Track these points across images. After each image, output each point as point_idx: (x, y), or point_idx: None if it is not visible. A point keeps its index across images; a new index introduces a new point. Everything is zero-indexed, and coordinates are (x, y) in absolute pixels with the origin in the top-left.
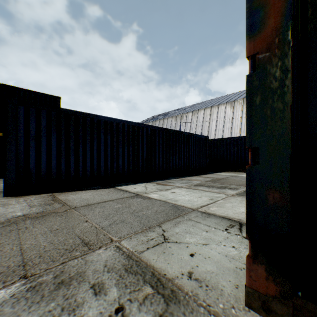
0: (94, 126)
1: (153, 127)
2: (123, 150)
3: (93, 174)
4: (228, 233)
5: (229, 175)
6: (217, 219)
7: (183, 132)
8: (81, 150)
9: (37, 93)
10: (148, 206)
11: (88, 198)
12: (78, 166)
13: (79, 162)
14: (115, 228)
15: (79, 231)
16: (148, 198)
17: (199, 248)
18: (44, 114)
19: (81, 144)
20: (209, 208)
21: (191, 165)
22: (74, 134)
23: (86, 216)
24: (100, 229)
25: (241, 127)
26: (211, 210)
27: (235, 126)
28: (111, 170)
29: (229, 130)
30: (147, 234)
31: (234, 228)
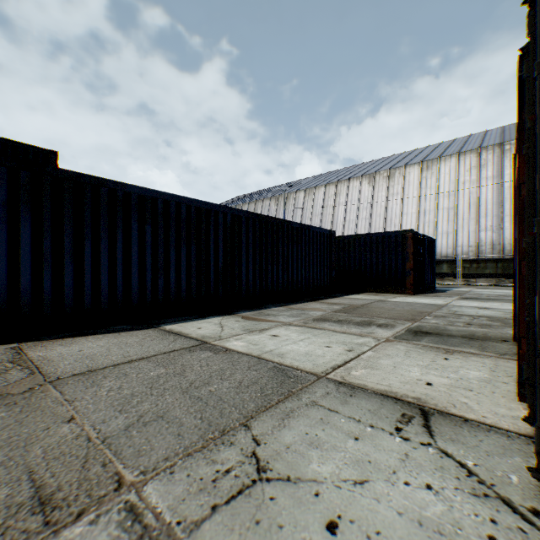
0: (118, 205)
1: (237, 210)
2: (178, 254)
3: (116, 301)
4: (404, 441)
5: (371, 299)
6: (371, 399)
7: (291, 222)
8: (89, 252)
9: (9, 142)
10: (224, 370)
11: (96, 353)
12: (82, 285)
13: (83, 277)
14: (138, 437)
15: (42, 452)
16: (225, 350)
17: (348, 497)
18: (2, 175)
19: (89, 240)
20: (349, 372)
21: (306, 282)
22: (72, 220)
23: (75, 404)
24: (100, 442)
25: (387, 217)
26: (355, 376)
27: (376, 216)
28: (153, 293)
29: (367, 221)
30: (215, 455)
31: (413, 423)
